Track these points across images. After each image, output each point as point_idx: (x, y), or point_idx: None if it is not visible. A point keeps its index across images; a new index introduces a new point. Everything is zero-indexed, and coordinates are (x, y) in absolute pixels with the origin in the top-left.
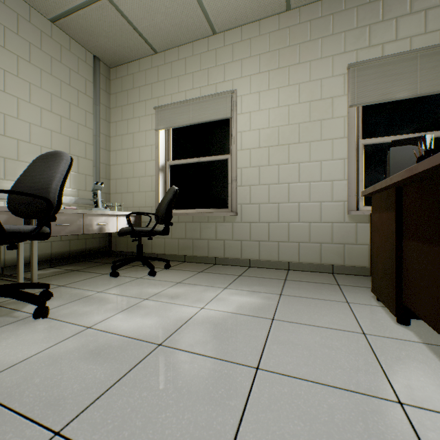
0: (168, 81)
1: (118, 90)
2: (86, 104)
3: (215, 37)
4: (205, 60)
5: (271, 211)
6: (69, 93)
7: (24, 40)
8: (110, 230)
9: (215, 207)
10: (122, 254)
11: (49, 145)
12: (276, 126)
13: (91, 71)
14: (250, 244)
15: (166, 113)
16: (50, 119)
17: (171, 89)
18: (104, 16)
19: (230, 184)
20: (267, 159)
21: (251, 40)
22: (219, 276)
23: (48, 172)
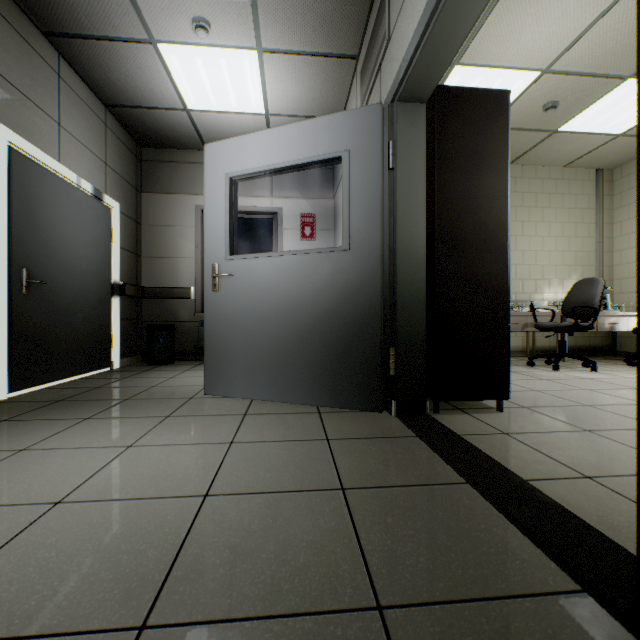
0: None
1: (622, 189)
2: (588, 217)
3: None
4: None
5: None
6: (574, 215)
7: (545, 194)
8: (619, 329)
9: None
10: (628, 354)
11: (560, 262)
12: None
13: (593, 184)
14: None
15: None
16: (560, 243)
17: None
18: (613, 145)
19: None
20: None
21: None
22: None
23: (588, 292)
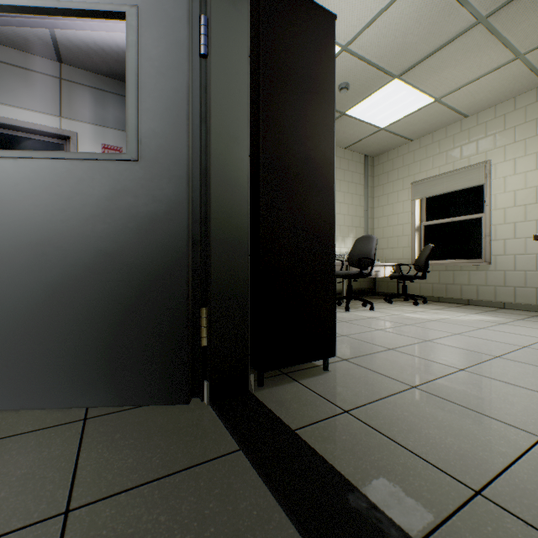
0: (423, 161)
1: (379, 173)
2: (359, 191)
3: (467, 119)
4: (457, 140)
5: (528, 261)
6: (351, 188)
7: None
8: (380, 276)
9: (468, 258)
10: (383, 294)
11: (343, 223)
12: (533, 186)
13: (362, 166)
14: (504, 289)
15: (420, 187)
16: (343, 208)
17: (425, 166)
18: (377, 137)
19: (483, 238)
20: (523, 216)
21: (505, 116)
22: (469, 310)
23: (367, 246)
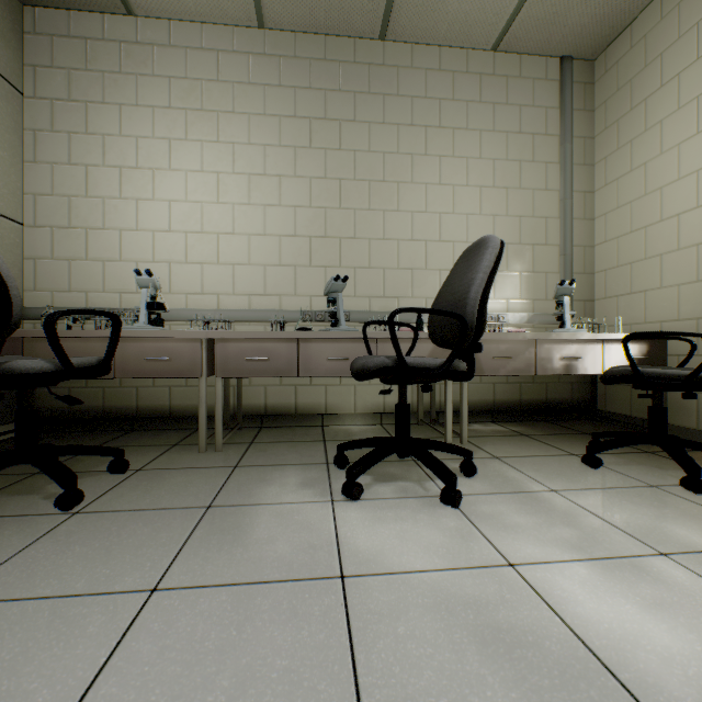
0: None
1: (609, 93)
2: (545, 152)
3: None
4: None
5: None
6: (518, 147)
7: (460, 102)
8: (586, 370)
9: None
10: (616, 420)
11: None
12: None
13: (555, 88)
14: None
15: None
16: (491, 200)
17: None
18: None
19: None
20: None
21: None
22: None
23: (467, 274)
